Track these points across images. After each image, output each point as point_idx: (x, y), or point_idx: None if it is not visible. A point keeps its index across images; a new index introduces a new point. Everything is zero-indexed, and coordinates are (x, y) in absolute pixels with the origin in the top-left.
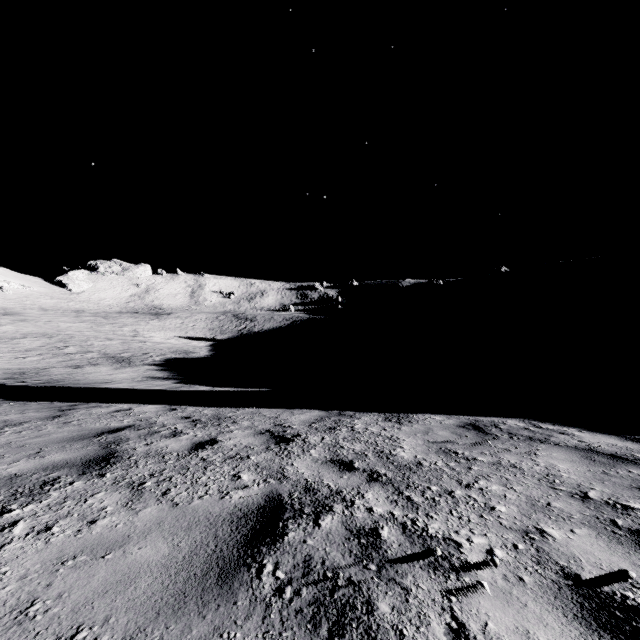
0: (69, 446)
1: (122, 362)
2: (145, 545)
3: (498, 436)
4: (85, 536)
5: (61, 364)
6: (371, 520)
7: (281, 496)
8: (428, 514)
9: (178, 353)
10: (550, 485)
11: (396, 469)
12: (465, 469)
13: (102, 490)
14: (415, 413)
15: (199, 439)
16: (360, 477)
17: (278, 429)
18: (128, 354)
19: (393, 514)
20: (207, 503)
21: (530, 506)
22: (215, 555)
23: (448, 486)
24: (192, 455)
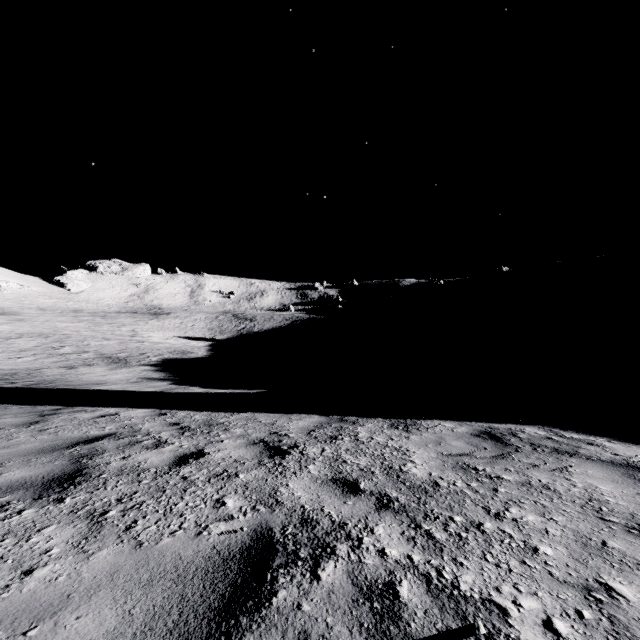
0: (35, 460)
1: (118, 362)
2: (86, 612)
3: (520, 447)
4: (12, 596)
5: (55, 364)
6: (385, 569)
7: (272, 531)
8: (456, 559)
9: (176, 353)
10: (598, 515)
11: (409, 491)
12: (490, 491)
13: (54, 522)
14: (423, 419)
15: (184, 451)
16: (367, 503)
17: (273, 438)
18: (125, 354)
19: (412, 559)
20: (179, 542)
21: (582, 546)
22: (177, 631)
23: (474, 516)
24: (172, 472)
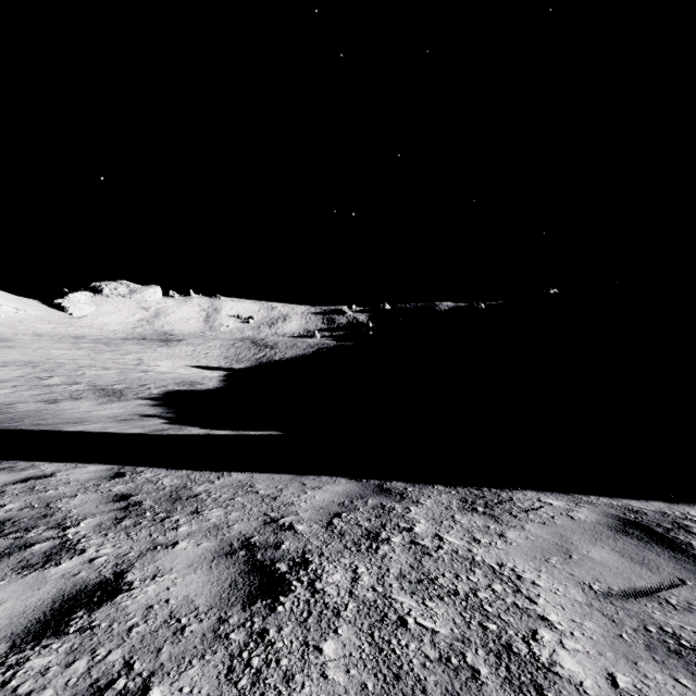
0: None
1: (111, 395)
2: None
3: None
4: None
5: (35, 398)
6: None
7: None
8: None
9: (182, 384)
10: None
11: None
12: None
13: None
14: (507, 488)
15: (87, 577)
16: None
17: (267, 537)
18: (122, 386)
19: None
20: None
21: None
22: None
23: None
24: None
